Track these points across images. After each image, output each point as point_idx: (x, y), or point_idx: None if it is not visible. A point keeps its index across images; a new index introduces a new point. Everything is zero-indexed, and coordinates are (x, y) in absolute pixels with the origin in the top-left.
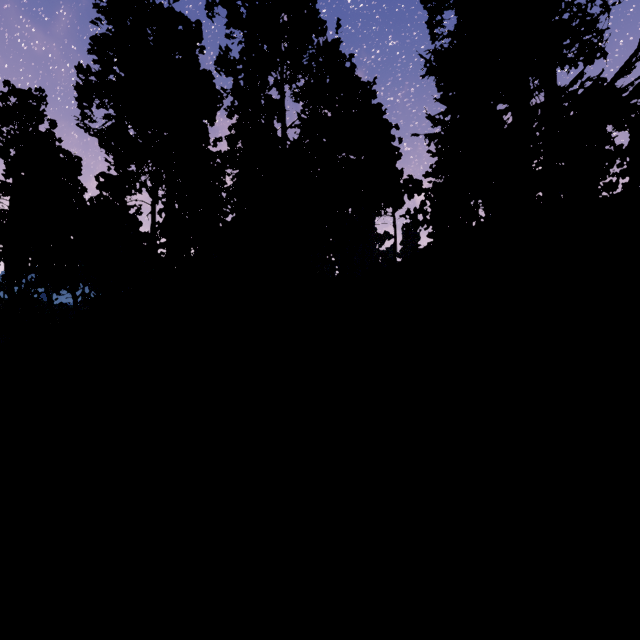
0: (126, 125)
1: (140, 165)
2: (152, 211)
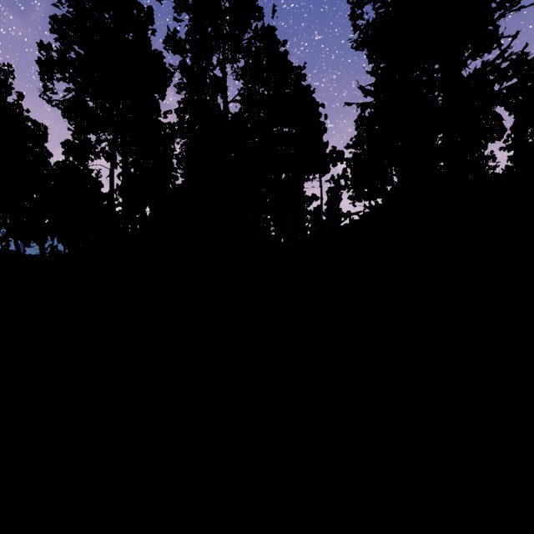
0: (84, 97)
1: (96, 133)
2: (110, 174)
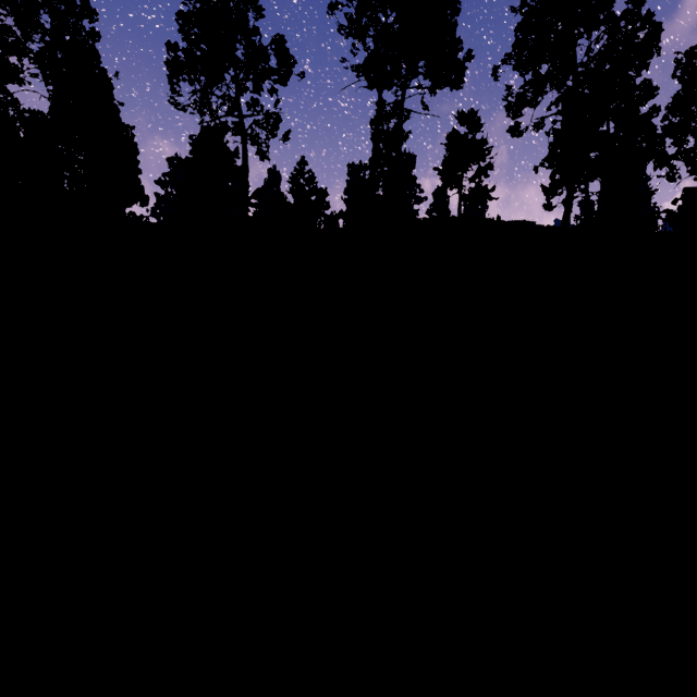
0: None
1: None
2: None
